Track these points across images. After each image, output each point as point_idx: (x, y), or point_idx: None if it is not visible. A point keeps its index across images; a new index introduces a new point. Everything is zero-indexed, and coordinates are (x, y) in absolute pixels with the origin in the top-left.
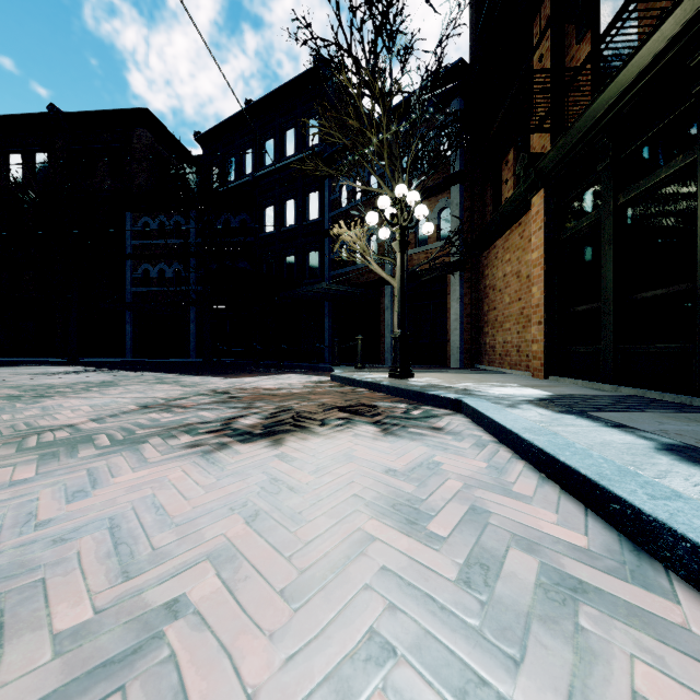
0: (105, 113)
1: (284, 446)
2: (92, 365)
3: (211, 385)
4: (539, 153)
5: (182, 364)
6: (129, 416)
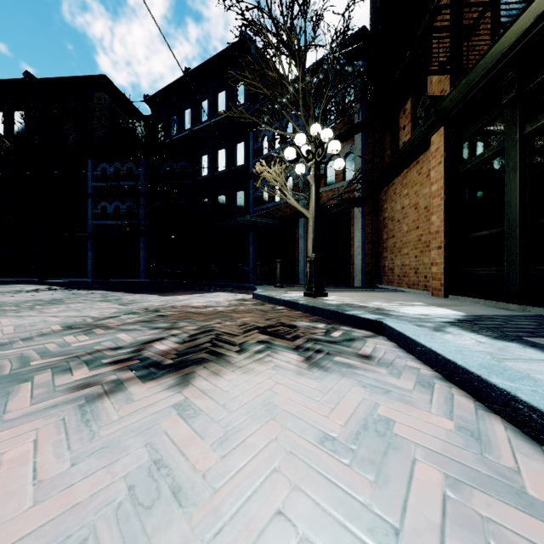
0: (71, 79)
1: (191, 387)
2: (56, 284)
3: (146, 303)
4: (439, 95)
5: (132, 284)
6: (44, 339)
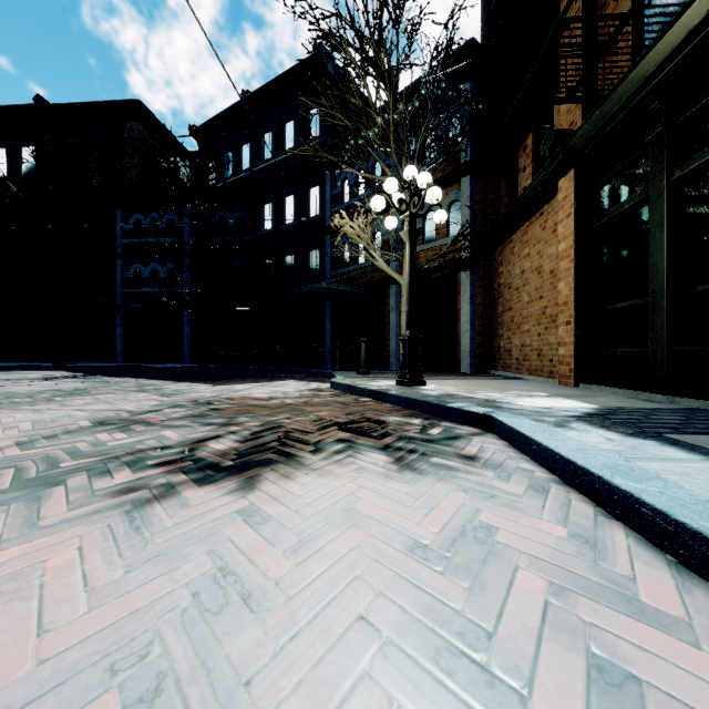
0: (95, 104)
1: (257, 491)
2: (77, 371)
3: (195, 394)
4: (568, 129)
5: (174, 369)
6: (71, 437)
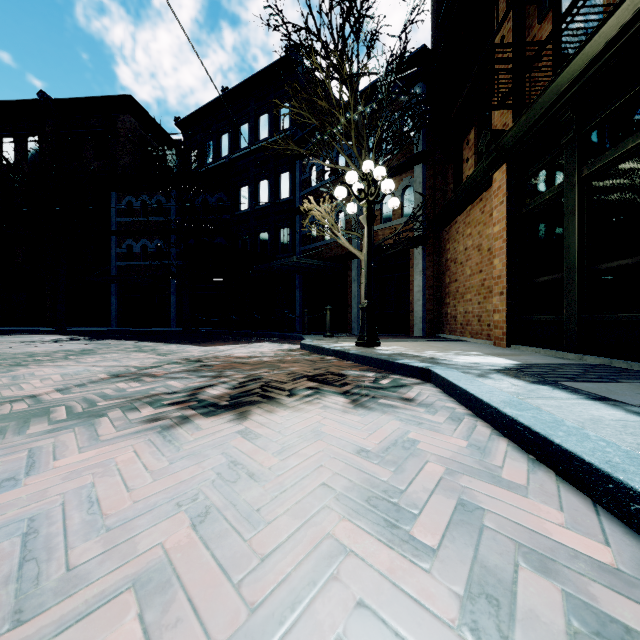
0: (92, 99)
1: (249, 420)
2: (78, 334)
3: (186, 353)
4: (501, 130)
5: (162, 333)
6: (97, 385)
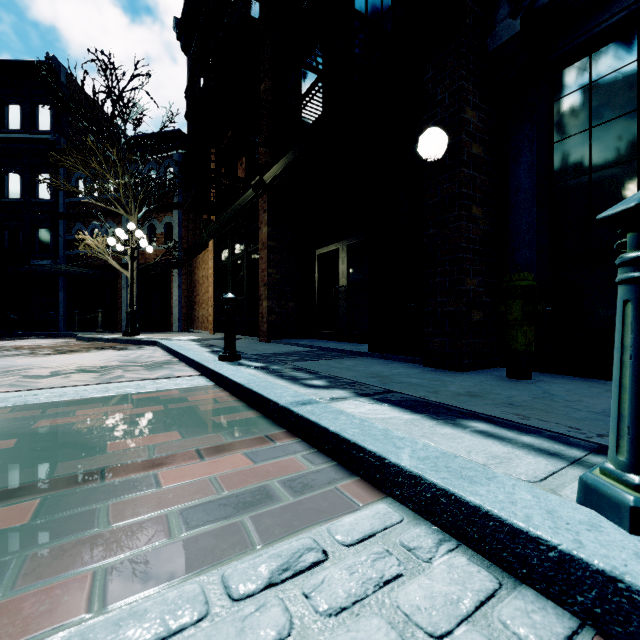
0: None
1: (76, 354)
2: None
3: None
4: (211, 221)
5: None
6: None
